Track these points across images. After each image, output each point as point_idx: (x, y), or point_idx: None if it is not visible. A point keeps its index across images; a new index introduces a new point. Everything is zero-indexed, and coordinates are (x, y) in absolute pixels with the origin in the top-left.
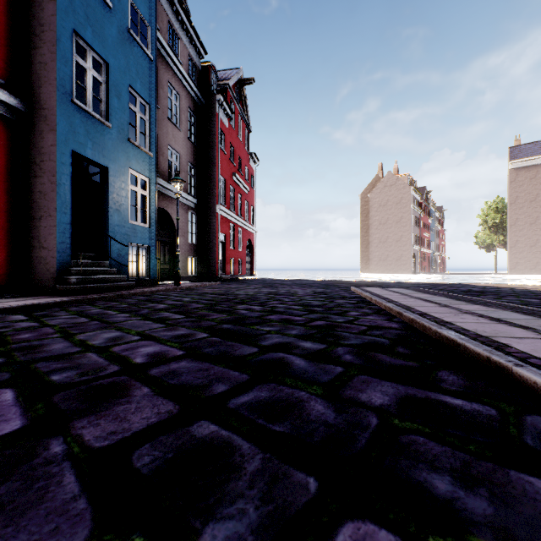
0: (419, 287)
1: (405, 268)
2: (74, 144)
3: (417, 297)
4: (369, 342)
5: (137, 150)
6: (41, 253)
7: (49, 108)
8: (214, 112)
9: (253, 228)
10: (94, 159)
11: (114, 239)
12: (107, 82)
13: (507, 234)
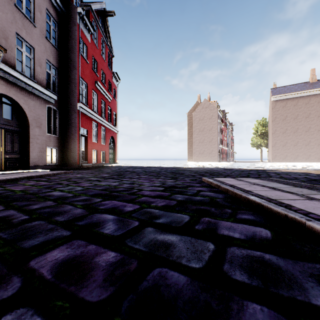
0: (257, 175)
1: (214, 158)
2: None
3: None
4: None
5: None
6: None
7: None
8: (75, 22)
9: (115, 128)
10: None
11: None
12: None
13: (269, 139)
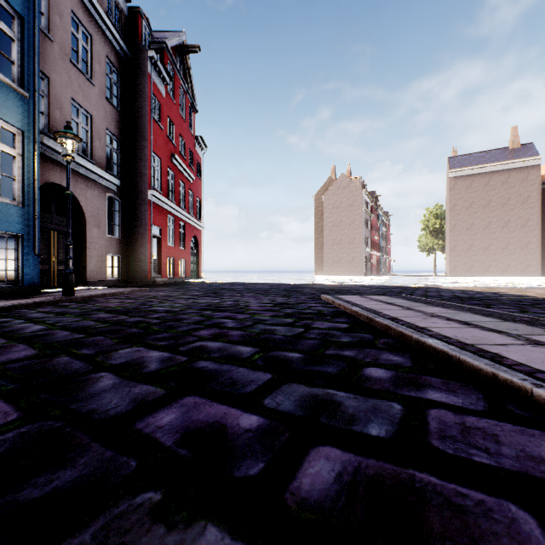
0: (397, 293)
1: (357, 270)
2: None
3: (438, 315)
4: None
5: None
6: None
7: None
8: (145, 71)
9: (199, 224)
10: None
11: None
12: None
13: (446, 239)
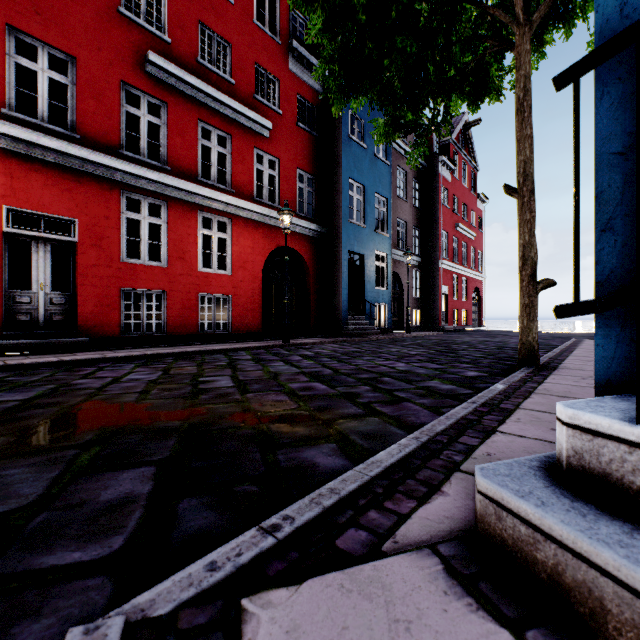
0: None
1: None
2: (349, 246)
3: None
4: (509, 356)
5: (379, 236)
6: (334, 312)
7: (338, 229)
8: (436, 173)
9: (480, 275)
10: (357, 252)
11: (368, 302)
12: (363, 198)
13: None
